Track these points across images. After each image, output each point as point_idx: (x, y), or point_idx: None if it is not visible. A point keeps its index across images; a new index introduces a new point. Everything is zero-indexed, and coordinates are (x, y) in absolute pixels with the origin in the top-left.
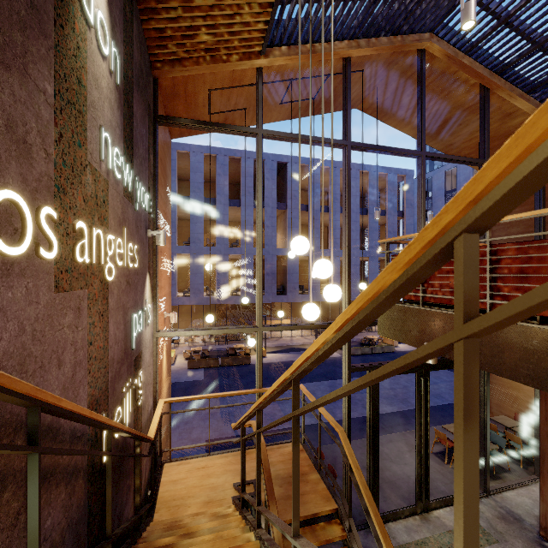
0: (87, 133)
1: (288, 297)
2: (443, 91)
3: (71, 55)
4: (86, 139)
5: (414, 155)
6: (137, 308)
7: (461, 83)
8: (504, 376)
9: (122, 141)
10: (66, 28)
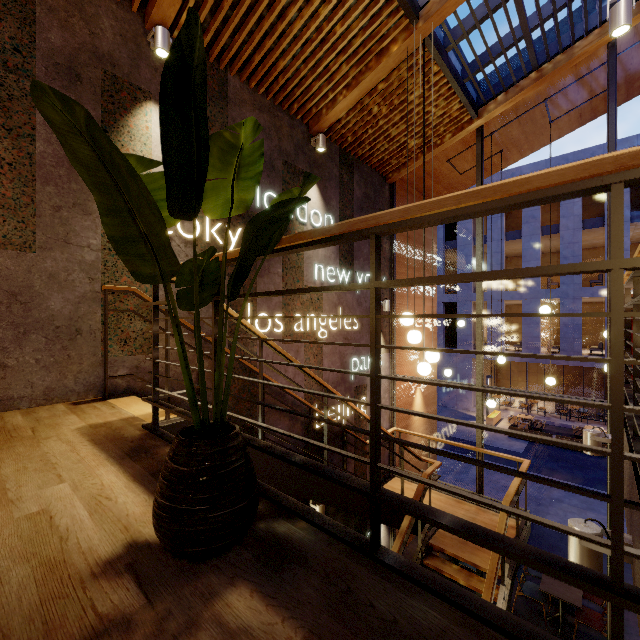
0: (304, 273)
1: None
2: None
3: None
4: (303, 276)
5: None
6: (360, 355)
7: None
8: None
9: (338, 259)
10: None
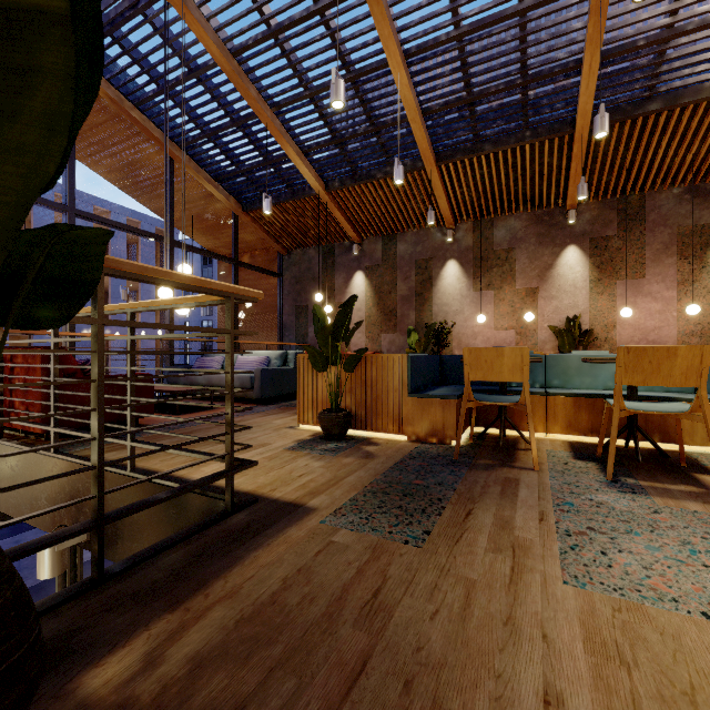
0: None
1: None
2: (129, 139)
3: None
4: None
5: (55, 208)
6: None
7: (146, 139)
8: (3, 510)
9: None
10: None
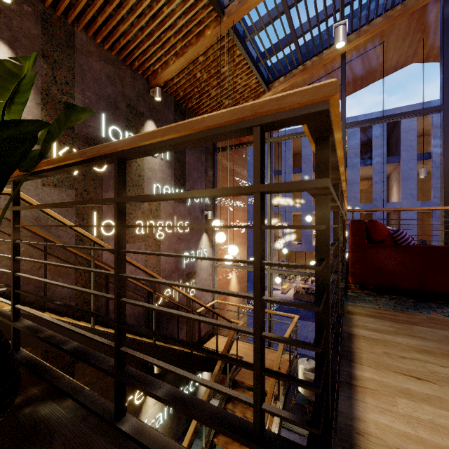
0: (145, 190)
1: None
2: None
3: (135, 170)
4: (143, 192)
5: (431, 112)
6: (190, 250)
7: None
8: None
9: (173, 180)
10: (132, 164)
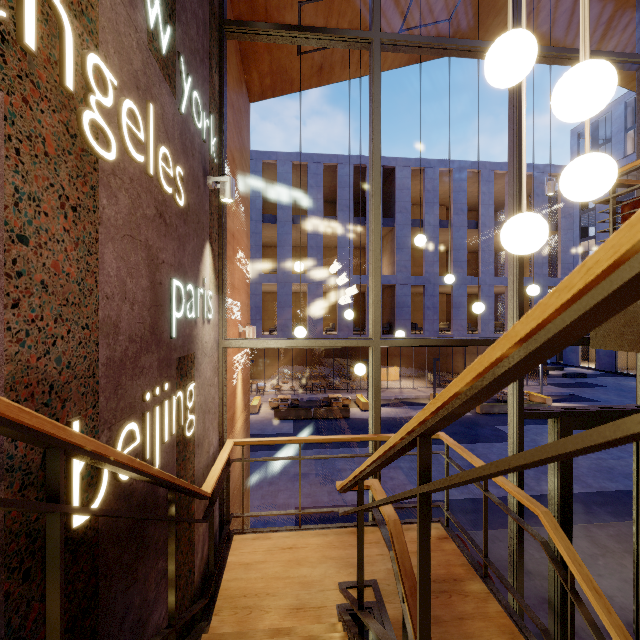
0: None
1: None
2: None
3: None
4: None
5: (635, 62)
6: (184, 278)
7: None
8: None
9: None
10: None
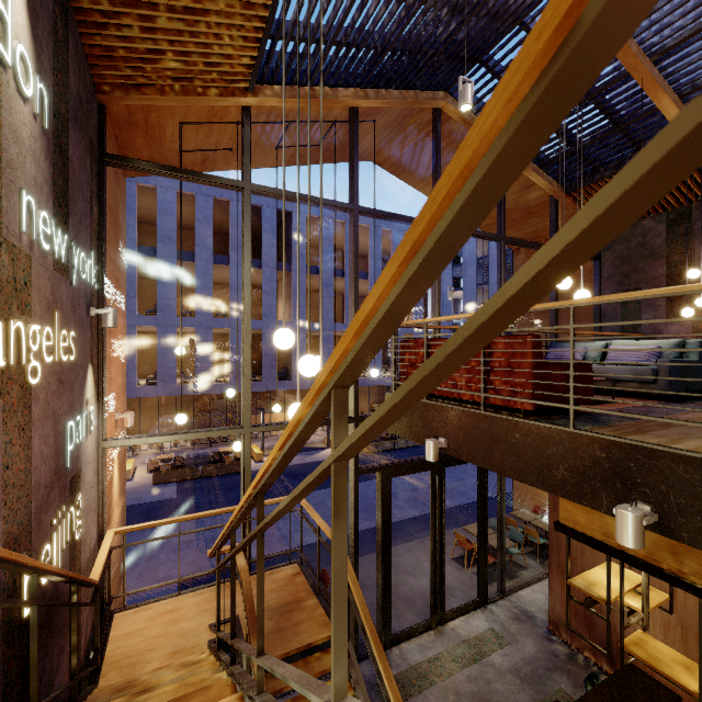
0: (2, 202)
1: (294, 383)
2: None
3: None
4: None
5: None
6: (74, 413)
7: None
8: (494, 470)
9: (51, 200)
10: None
